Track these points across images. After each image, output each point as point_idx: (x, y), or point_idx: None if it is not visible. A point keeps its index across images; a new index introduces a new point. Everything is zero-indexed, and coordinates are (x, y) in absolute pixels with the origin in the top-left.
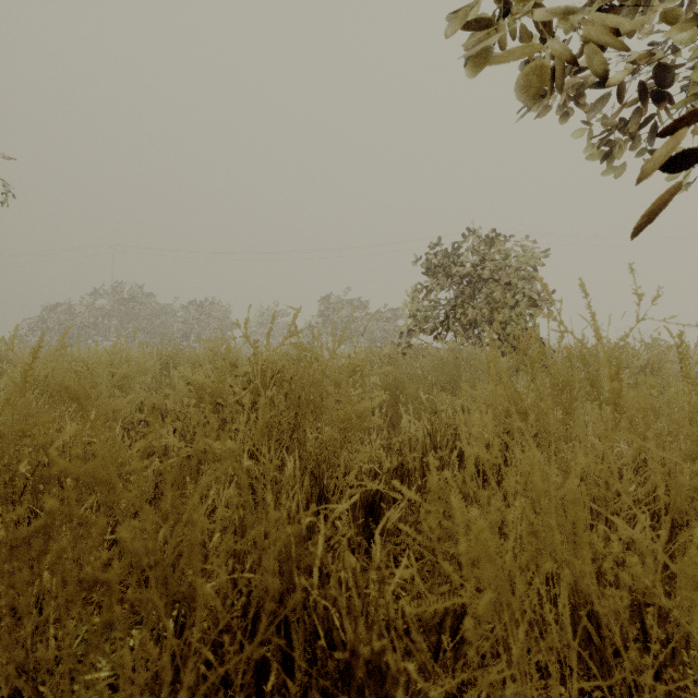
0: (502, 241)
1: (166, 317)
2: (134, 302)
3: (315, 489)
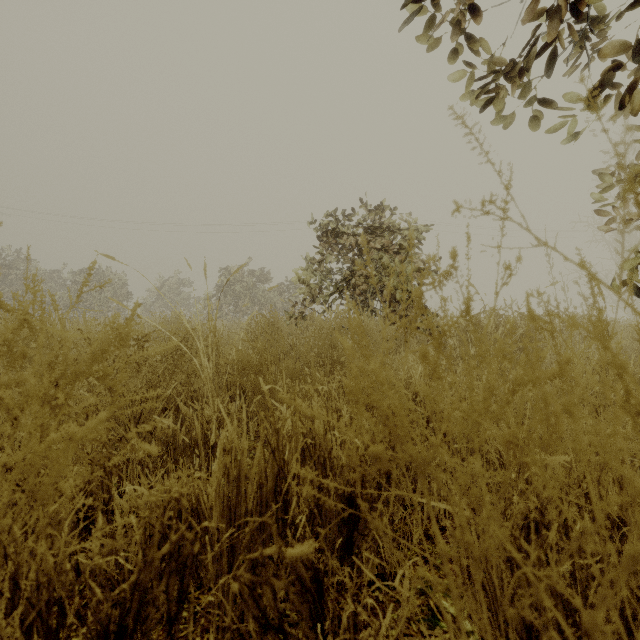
0: (391, 211)
1: (51, 285)
2: (9, 267)
3: None
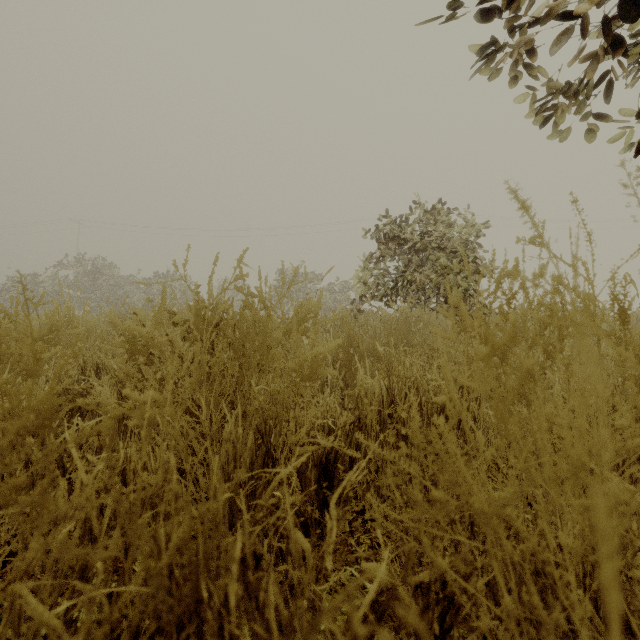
0: (447, 213)
1: (129, 288)
2: (97, 273)
3: (261, 448)
